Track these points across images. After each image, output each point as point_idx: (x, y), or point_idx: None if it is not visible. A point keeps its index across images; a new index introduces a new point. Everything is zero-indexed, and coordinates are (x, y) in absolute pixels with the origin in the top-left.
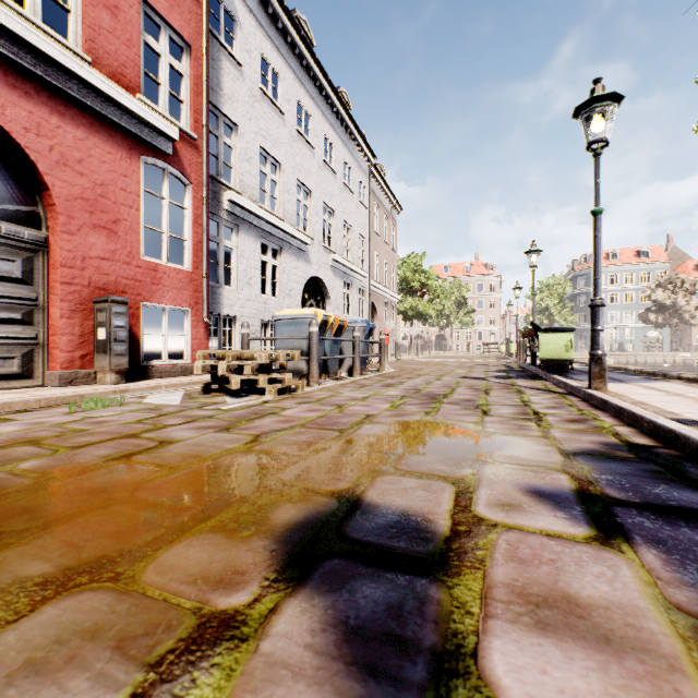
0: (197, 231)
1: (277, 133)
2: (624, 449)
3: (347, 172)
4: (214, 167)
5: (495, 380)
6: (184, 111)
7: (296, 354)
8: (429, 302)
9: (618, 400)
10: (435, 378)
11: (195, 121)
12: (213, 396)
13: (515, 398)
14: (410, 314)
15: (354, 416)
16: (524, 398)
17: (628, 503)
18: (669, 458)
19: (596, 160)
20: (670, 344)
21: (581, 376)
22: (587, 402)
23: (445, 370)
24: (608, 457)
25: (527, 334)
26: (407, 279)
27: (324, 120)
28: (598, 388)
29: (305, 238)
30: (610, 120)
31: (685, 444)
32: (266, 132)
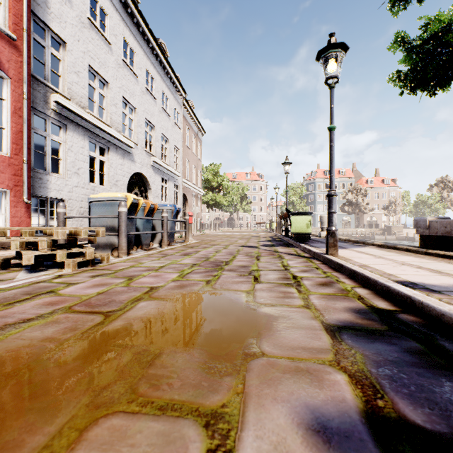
0: (17, 122)
1: (105, 58)
2: (376, 318)
3: (165, 100)
4: (57, 83)
5: (264, 247)
6: (2, 12)
7: (100, 231)
8: (223, 196)
9: (351, 264)
10: (223, 247)
11: (15, 23)
12: (8, 271)
13: (278, 263)
14: (211, 203)
15: (138, 290)
16: (284, 263)
17: (440, 439)
18: (417, 328)
19: (331, 91)
20: (355, 223)
21: (317, 244)
22: (327, 265)
23: (231, 240)
24: (369, 332)
25: (283, 216)
26: (209, 180)
27: (146, 58)
28: (332, 254)
29: (130, 142)
30: (340, 63)
31: (423, 310)
32: (94, 54)
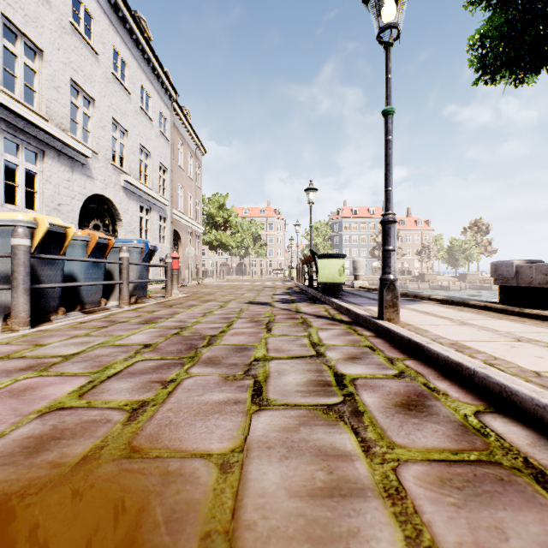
0: None
1: (36, 11)
2: None
3: (145, 98)
4: None
5: (280, 305)
6: None
7: None
8: (231, 235)
9: (439, 345)
10: (219, 306)
11: None
12: None
13: (303, 338)
14: (215, 244)
15: None
16: (313, 337)
17: None
18: None
19: (388, 51)
20: None
21: (355, 299)
22: (385, 340)
23: (236, 294)
24: None
25: (306, 260)
26: (212, 215)
27: (114, 31)
28: (390, 319)
29: (83, 148)
30: (403, 4)
31: None
32: (14, 0)
